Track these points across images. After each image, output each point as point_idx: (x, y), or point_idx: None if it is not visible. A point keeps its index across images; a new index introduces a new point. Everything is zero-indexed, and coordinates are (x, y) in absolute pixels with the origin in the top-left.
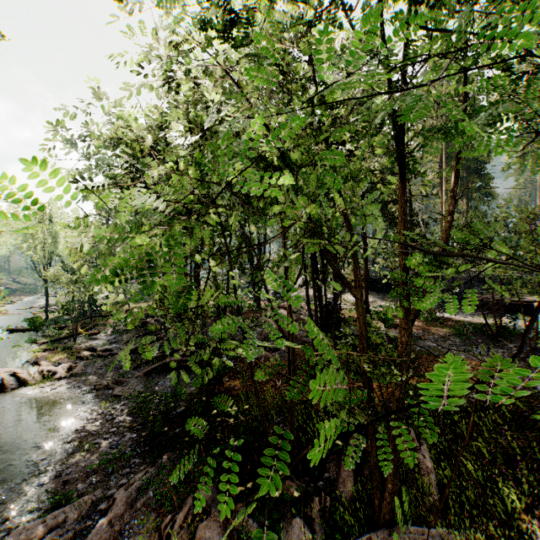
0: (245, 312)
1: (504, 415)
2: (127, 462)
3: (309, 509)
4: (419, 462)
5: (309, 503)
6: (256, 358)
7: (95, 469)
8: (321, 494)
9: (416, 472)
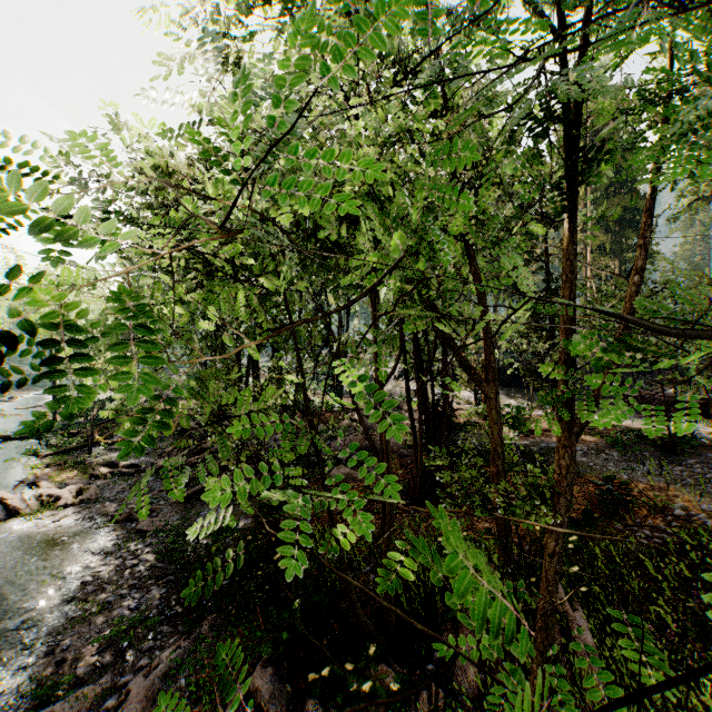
0: (322, 413)
1: (691, 564)
2: (151, 632)
3: (413, 709)
4: (574, 638)
5: (413, 699)
6: None
7: (104, 643)
8: (431, 685)
9: (569, 652)
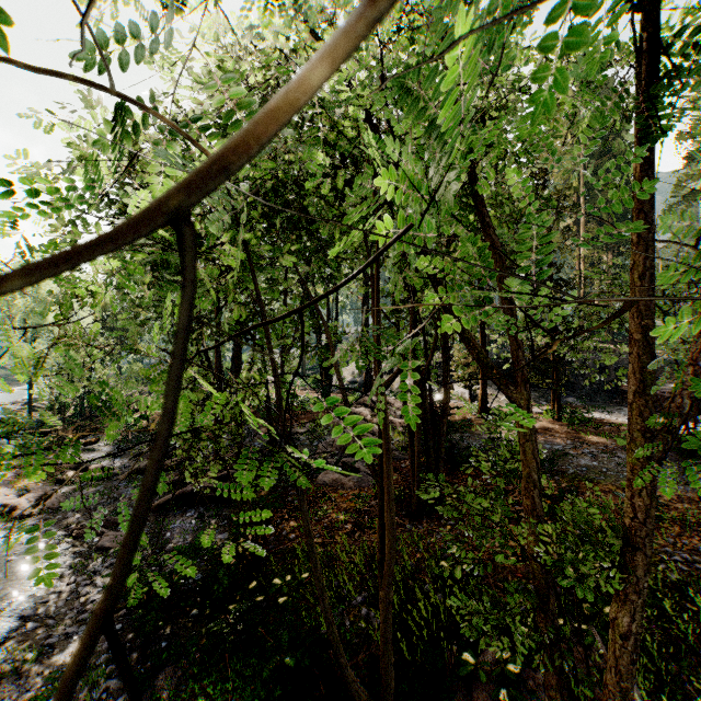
0: (310, 411)
1: None
2: (95, 687)
3: None
4: None
5: None
6: (324, 484)
7: None
8: None
9: None
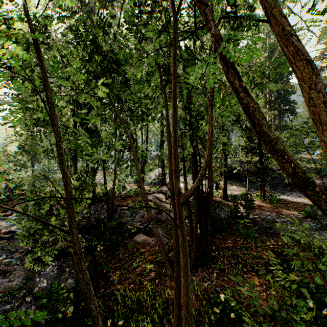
0: (132, 196)
1: None
2: None
3: None
4: None
5: None
6: (138, 242)
7: None
8: None
9: None
